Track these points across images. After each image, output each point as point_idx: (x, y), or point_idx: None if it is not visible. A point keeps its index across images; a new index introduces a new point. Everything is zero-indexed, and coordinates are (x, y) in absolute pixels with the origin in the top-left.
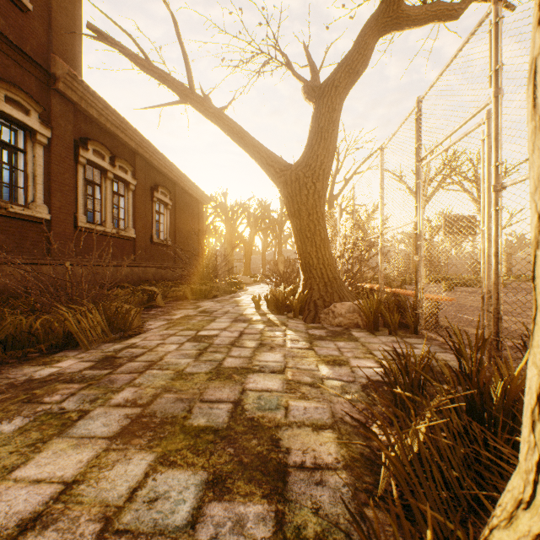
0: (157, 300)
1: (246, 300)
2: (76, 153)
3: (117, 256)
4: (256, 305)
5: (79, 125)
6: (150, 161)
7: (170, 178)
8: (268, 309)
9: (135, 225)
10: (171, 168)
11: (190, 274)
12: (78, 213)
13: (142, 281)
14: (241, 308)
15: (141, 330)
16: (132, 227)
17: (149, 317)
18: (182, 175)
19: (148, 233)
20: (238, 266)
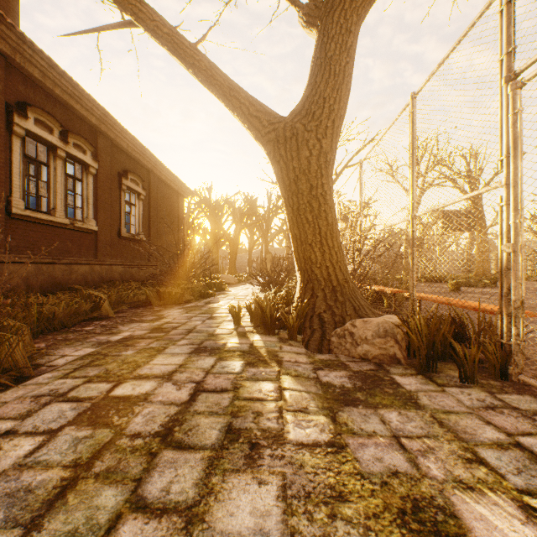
0: (105, 309)
1: (224, 308)
2: (9, 120)
3: (72, 252)
4: (235, 319)
5: (15, 86)
6: (117, 142)
7: (142, 164)
8: (252, 323)
9: (97, 216)
10: (144, 152)
11: (162, 273)
12: (13, 196)
13: (105, 281)
14: (214, 322)
15: (13, 380)
16: (92, 218)
17: (76, 339)
18: (158, 161)
19: (115, 226)
20: (224, 264)
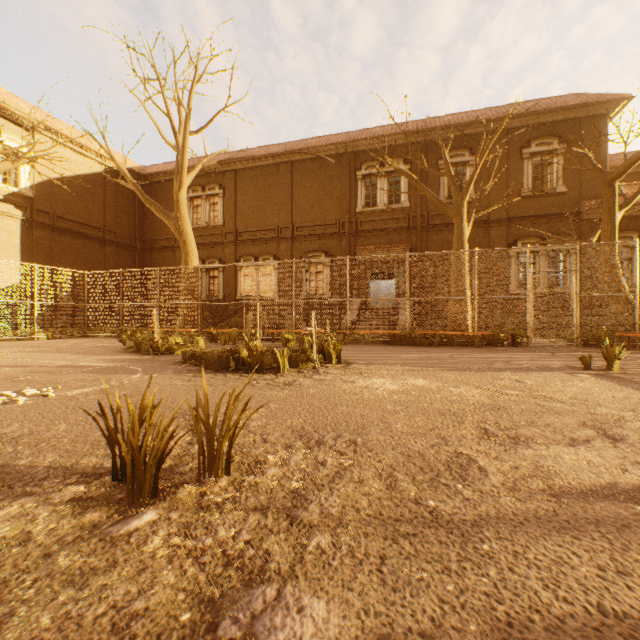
0: None
1: None
2: None
3: None
4: None
5: None
6: None
7: None
8: None
9: None
10: None
11: None
12: None
13: None
14: None
15: None
16: None
17: None
18: None
19: None
20: None
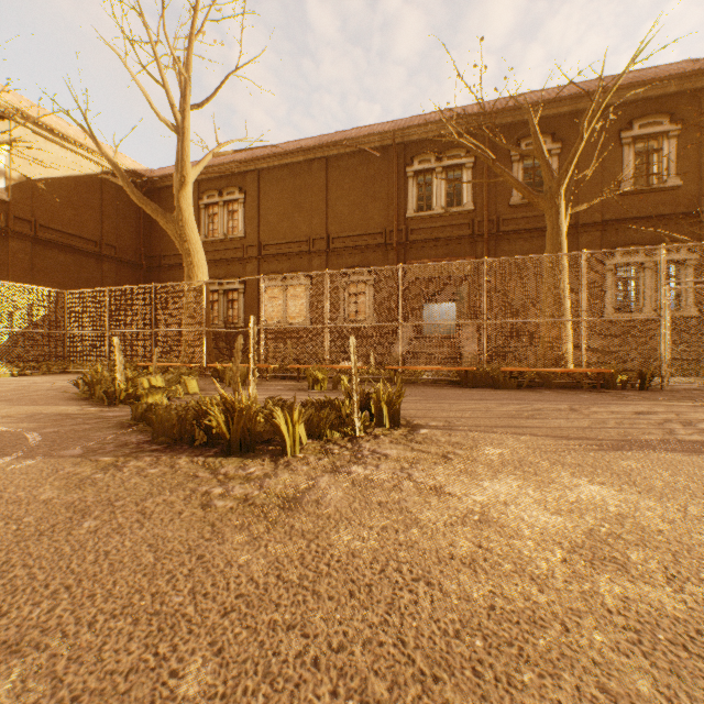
0: None
1: None
2: None
3: None
4: None
5: None
6: None
7: None
8: None
9: None
10: None
11: None
12: None
13: None
14: None
15: None
16: None
17: None
18: None
19: None
20: None
